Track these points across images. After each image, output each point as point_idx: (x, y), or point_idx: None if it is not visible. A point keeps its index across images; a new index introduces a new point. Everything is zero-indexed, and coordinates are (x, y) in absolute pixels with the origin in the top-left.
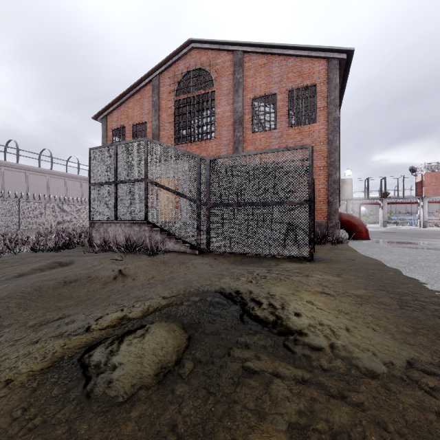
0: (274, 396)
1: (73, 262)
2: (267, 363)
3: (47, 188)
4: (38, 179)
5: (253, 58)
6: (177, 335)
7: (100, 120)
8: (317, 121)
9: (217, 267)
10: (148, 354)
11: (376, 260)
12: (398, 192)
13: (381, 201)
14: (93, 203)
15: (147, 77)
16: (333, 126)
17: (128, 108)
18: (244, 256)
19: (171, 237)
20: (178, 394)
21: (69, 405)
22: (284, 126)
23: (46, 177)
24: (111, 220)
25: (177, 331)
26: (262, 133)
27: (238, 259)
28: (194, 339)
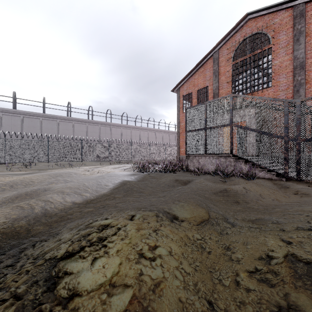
0: None
1: (194, 180)
2: None
3: (139, 137)
4: (136, 132)
5: None
6: None
7: (175, 91)
8: None
9: None
10: None
11: None
12: None
13: None
14: (188, 143)
15: (209, 54)
16: None
17: (194, 79)
18: None
19: (255, 166)
20: None
21: None
22: None
23: (139, 131)
24: (202, 154)
25: None
26: None
27: None
28: None
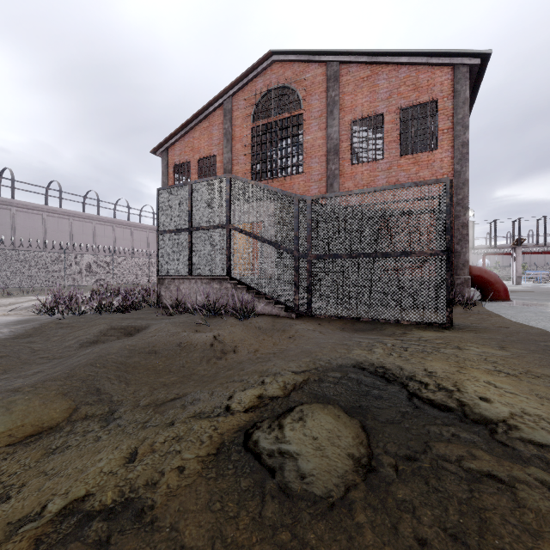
0: (535, 507)
1: (149, 327)
2: (492, 462)
3: (93, 236)
4: (84, 226)
5: (352, 69)
6: (346, 422)
7: (159, 154)
8: (439, 147)
9: (331, 335)
10: (326, 444)
11: (538, 328)
12: (537, 238)
13: (514, 251)
14: (162, 255)
15: (217, 99)
16: (461, 153)
17: (194, 139)
18: (353, 321)
19: (260, 297)
20: (401, 499)
21: (272, 505)
22: (394, 154)
23: (92, 223)
24: (185, 275)
25: (341, 415)
26: (364, 164)
27: (348, 325)
28: (369, 428)
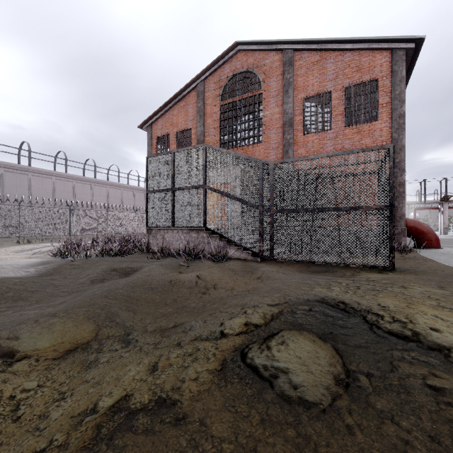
0: None
1: (143, 268)
2: (452, 380)
3: (91, 195)
4: (84, 187)
5: (304, 55)
6: (321, 345)
7: (145, 129)
8: (379, 119)
9: (293, 276)
10: (308, 362)
11: None
12: None
13: (441, 205)
14: (150, 210)
15: (192, 83)
16: (398, 124)
17: (173, 116)
18: (308, 265)
19: (231, 244)
20: (380, 407)
21: (275, 408)
22: (340, 125)
23: (90, 185)
24: (168, 226)
25: (316, 340)
26: (314, 134)
27: (304, 267)
28: (341, 350)
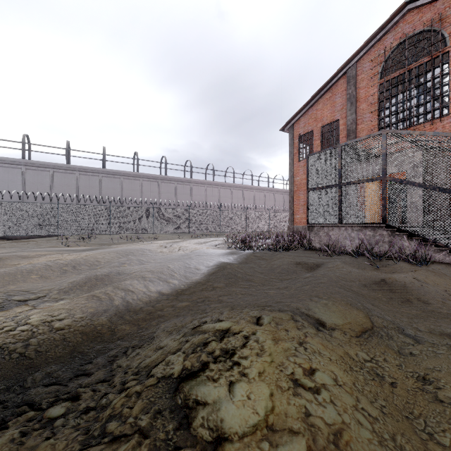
0: None
1: (325, 264)
2: None
3: (231, 198)
4: (226, 192)
5: None
6: None
7: (286, 130)
8: None
9: None
10: None
11: None
12: None
13: None
14: (311, 208)
15: (341, 70)
16: None
17: (317, 111)
18: None
19: (427, 244)
20: None
21: None
22: None
23: (230, 189)
24: (334, 223)
25: None
26: None
27: None
28: None
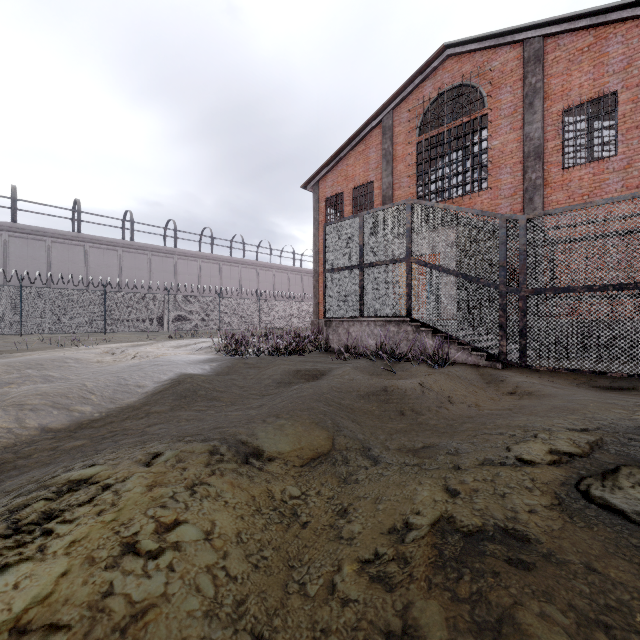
0: None
1: (333, 370)
2: None
3: (239, 280)
4: (231, 270)
5: (564, 41)
6: None
7: (310, 189)
8: None
9: (576, 392)
10: None
11: None
12: None
13: None
14: (329, 296)
15: (375, 117)
16: None
17: (348, 167)
18: (589, 377)
19: (451, 342)
20: None
21: None
22: (637, 146)
23: (238, 267)
24: (355, 317)
25: None
26: (583, 166)
27: (582, 381)
28: None
